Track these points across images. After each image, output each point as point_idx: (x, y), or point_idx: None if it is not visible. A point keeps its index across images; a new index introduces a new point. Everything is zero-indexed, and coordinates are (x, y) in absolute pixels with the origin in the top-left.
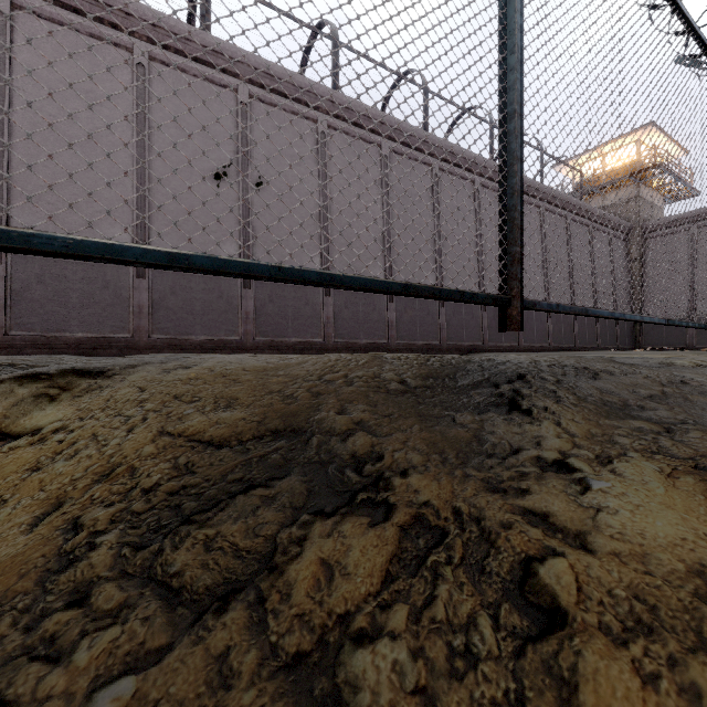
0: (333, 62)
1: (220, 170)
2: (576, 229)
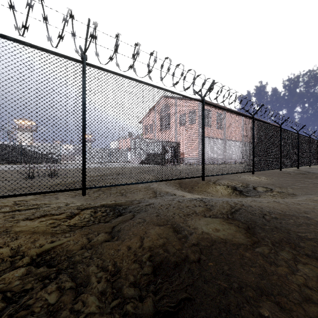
0: None
1: None
2: None
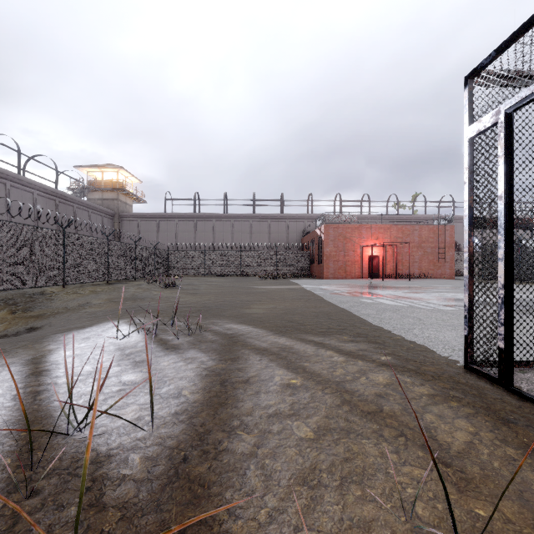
0: None
1: None
2: (81, 213)
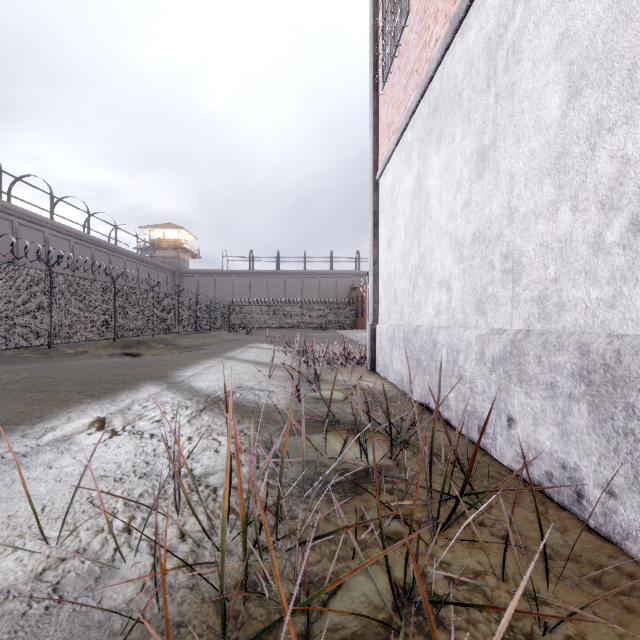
0: (51, 205)
1: (7, 258)
2: (152, 272)
